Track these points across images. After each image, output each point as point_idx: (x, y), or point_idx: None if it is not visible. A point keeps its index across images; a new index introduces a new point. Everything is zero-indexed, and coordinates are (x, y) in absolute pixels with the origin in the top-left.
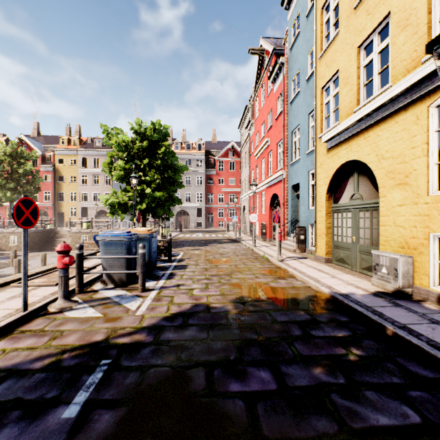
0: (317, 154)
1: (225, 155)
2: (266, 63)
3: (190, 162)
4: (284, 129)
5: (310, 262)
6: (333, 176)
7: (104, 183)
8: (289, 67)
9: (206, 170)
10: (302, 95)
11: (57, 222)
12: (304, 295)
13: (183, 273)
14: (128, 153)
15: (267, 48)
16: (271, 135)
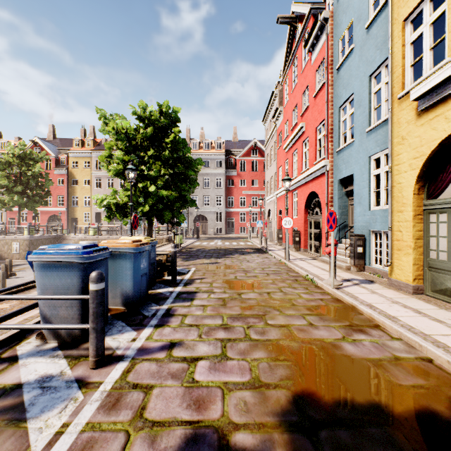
0: (394, 124)
1: (247, 154)
2: (300, 30)
3: (208, 163)
4: (327, 106)
5: (387, 292)
6: (432, 153)
7: (119, 186)
8: (334, 23)
9: (226, 171)
10: (357, 53)
11: (71, 228)
12: (444, 396)
13: (186, 312)
14: (129, 143)
15: (301, 11)
16: (306, 119)
